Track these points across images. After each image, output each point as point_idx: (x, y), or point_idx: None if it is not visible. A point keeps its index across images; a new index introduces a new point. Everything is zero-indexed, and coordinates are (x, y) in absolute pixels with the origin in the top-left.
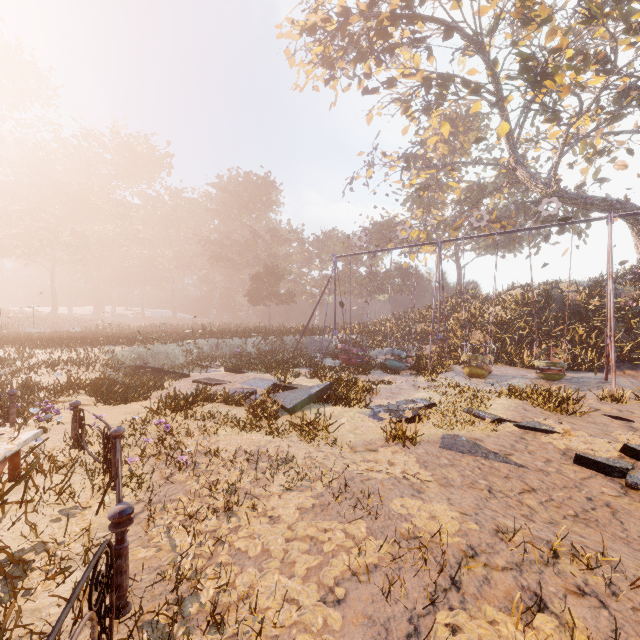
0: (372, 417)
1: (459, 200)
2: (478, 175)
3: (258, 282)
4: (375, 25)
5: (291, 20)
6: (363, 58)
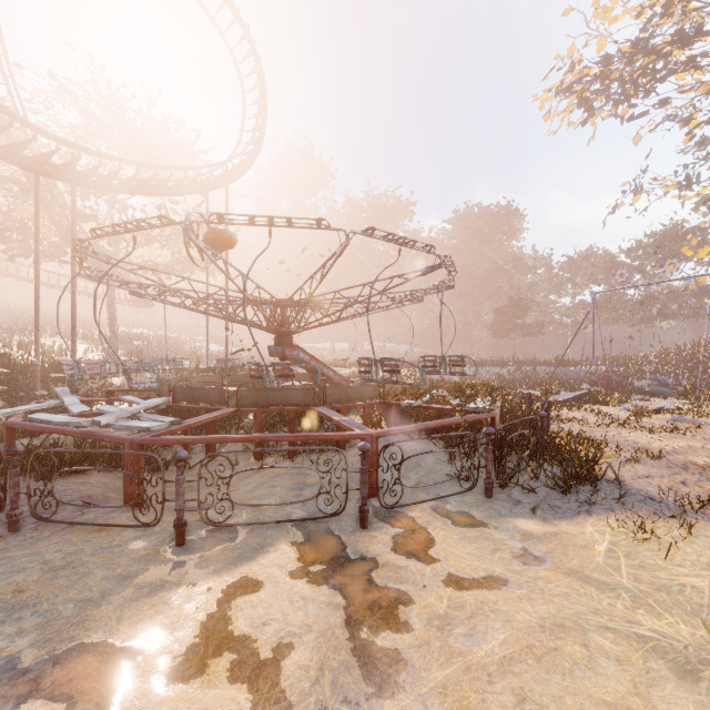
0: (622, 410)
1: None
2: None
3: (502, 315)
4: (640, 64)
5: (547, 90)
6: (626, 99)
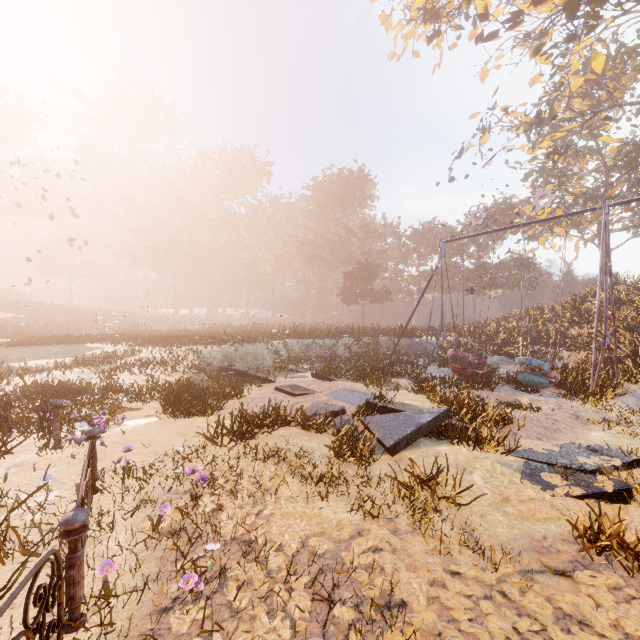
0: (528, 478)
1: (604, 167)
2: (633, 132)
3: (351, 280)
4: None
5: None
6: None
